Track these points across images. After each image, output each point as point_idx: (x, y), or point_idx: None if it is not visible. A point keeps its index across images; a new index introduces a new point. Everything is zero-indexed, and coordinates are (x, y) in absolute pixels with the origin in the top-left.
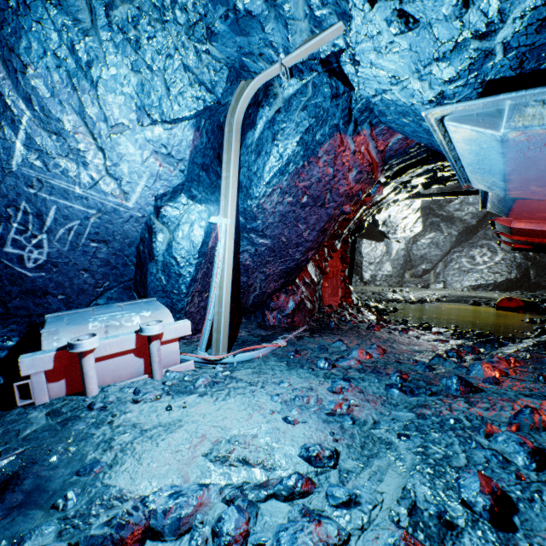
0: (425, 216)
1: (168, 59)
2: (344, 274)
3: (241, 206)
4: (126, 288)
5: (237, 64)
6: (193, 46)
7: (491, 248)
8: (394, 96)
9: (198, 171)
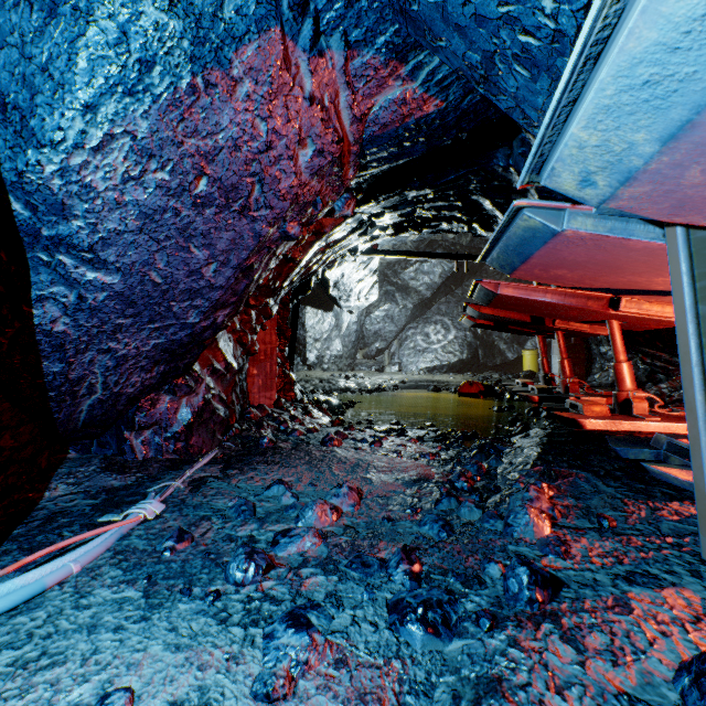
0: (379, 283)
1: None
2: (283, 354)
3: (6, 166)
4: None
5: None
6: None
7: (445, 325)
8: None
9: None
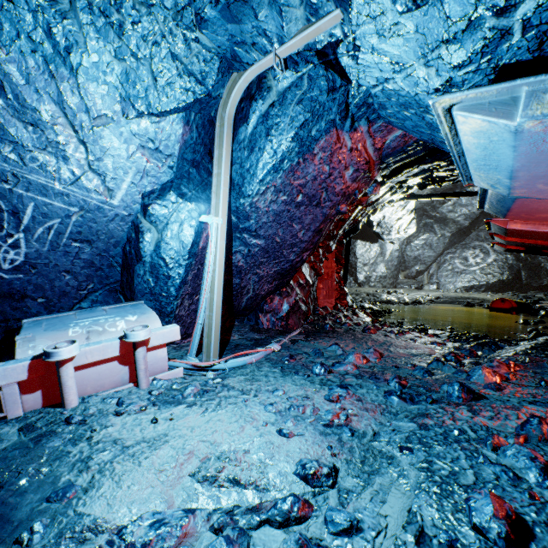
0: (418, 217)
1: (154, 46)
2: (339, 275)
3: (233, 205)
4: (112, 291)
5: (229, 54)
6: (181, 33)
7: (484, 250)
8: (397, 86)
9: (188, 168)
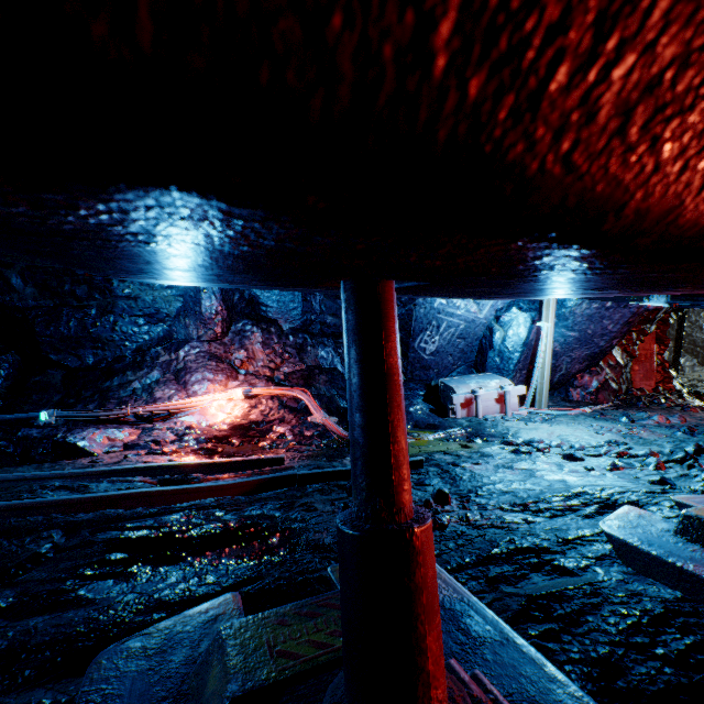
0: None
1: None
2: (661, 357)
3: (555, 313)
4: (468, 366)
5: None
6: None
7: None
8: None
9: None
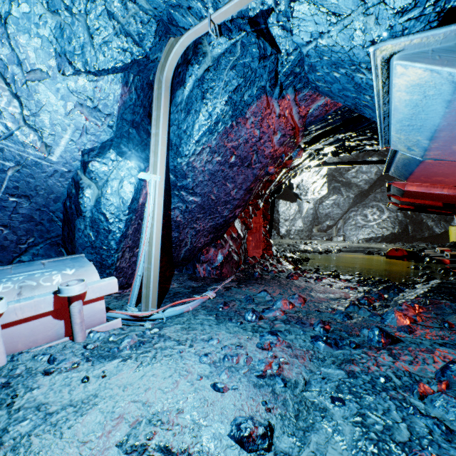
0: (329, 181)
1: (90, 2)
2: (265, 229)
3: (171, 164)
4: (54, 244)
5: (165, 17)
6: None
7: (380, 208)
8: (331, 40)
9: (128, 128)
